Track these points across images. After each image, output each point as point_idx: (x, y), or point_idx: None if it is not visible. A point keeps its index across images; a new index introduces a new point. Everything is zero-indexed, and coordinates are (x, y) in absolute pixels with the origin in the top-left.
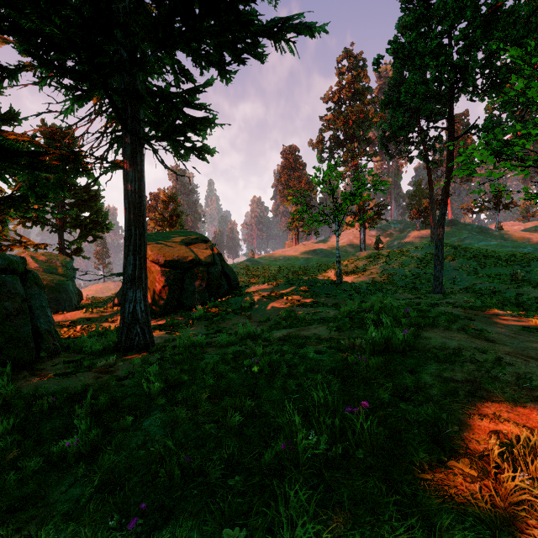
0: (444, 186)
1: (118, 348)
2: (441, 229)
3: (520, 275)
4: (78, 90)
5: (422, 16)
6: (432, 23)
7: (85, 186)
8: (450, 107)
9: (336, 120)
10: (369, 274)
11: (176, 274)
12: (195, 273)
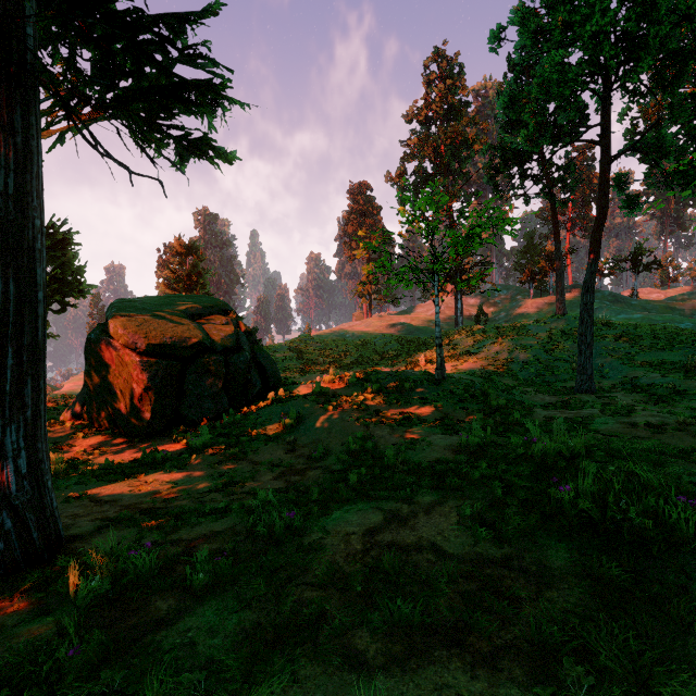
0: (594, 229)
1: None
2: (590, 294)
3: None
4: None
5: None
6: None
7: None
8: (606, 109)
9: (423, 146)
10: (474, 360)
11: (168, 367)
12: (203, 365)
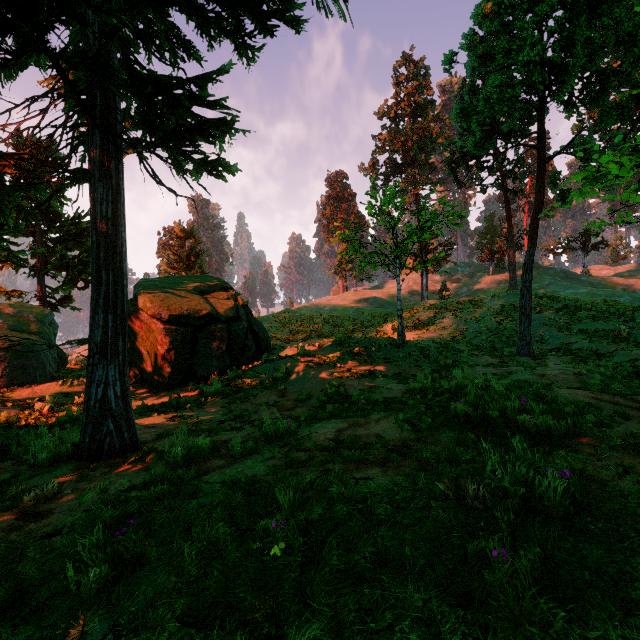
0: (532, 219)
1: (79, 454)
2: (529, 274)
3: (625, 332)
4: (0, 50)
5: (507, 0)
6: (520, 9)
7: (33, 209)
8: (541, 119)
9: (393, 140)
10: (435, 329)
11: (185, 333)
12: (211, 332)
